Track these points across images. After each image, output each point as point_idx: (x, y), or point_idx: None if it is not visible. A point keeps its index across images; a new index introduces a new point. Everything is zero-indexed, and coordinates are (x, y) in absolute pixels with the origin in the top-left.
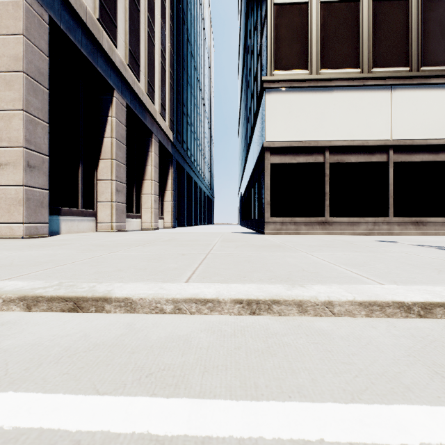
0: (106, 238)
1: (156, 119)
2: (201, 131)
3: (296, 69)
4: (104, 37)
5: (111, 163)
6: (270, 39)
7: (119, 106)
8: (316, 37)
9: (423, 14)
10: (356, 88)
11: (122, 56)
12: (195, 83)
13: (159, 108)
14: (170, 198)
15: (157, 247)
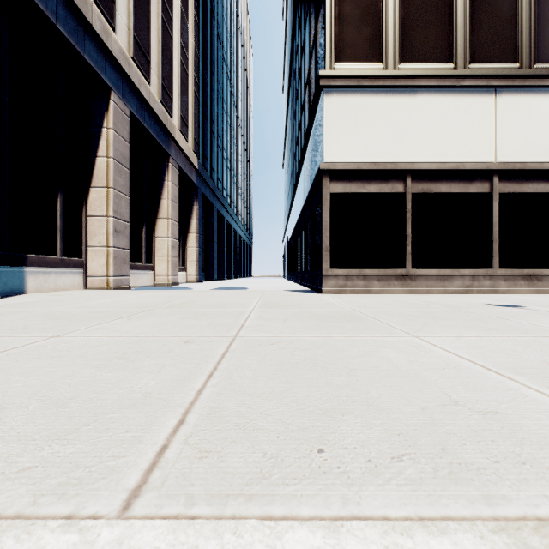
0: (84, 301)
1: (175, 137)
2: (237, 159)
3: (366, 61)
4: (94, 13)
5: (107, 193)
6: (330, 18)
7: (120, 113)
8: (393, 18)
9: None
10: (448, 90)
11: (124, 45)
12: (228, 97)
13: (179, 122)
14: (194, 243)
15: (151, 320)
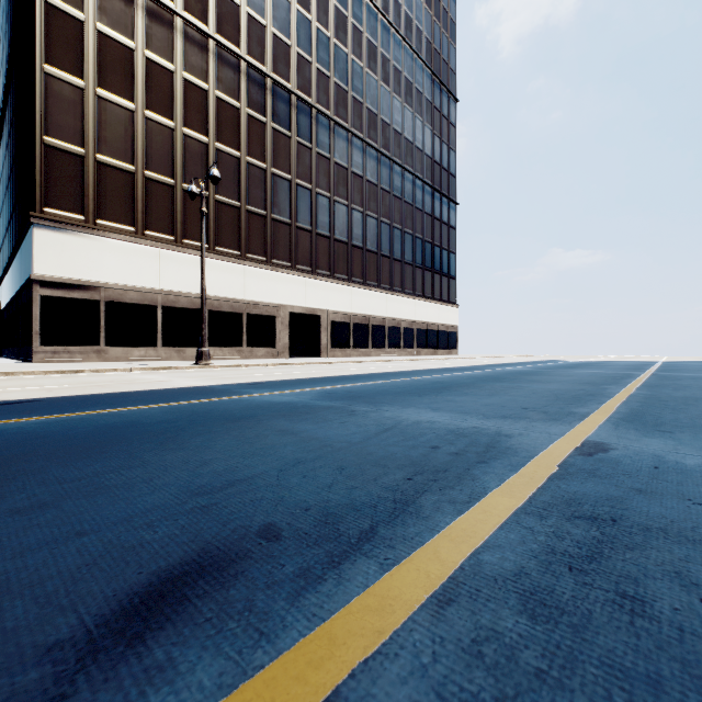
0: None
1: None
2: None
3: (71, 212)
4: None
5: None
6: (41, 176)
7: None
8: (93, 190)
9: (185, 202)
10: (131, 244)
11: None
12: None
13: None
14: None
15: None
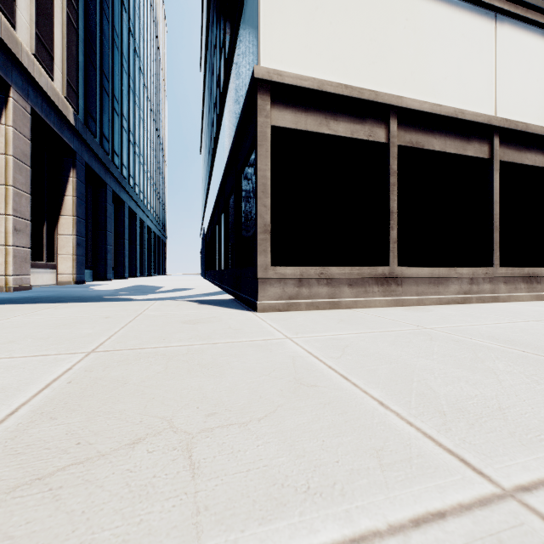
0: None
1: (20, 58)
2: (144, 136)
3: None
4: None
5: None
6: None
7: None
8: None
9: None
10: None
11: None
12: (130, 55)
13: (32, 42)
14: (69, 229)
15: None
